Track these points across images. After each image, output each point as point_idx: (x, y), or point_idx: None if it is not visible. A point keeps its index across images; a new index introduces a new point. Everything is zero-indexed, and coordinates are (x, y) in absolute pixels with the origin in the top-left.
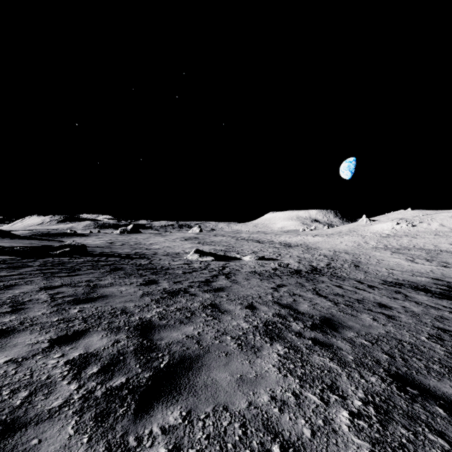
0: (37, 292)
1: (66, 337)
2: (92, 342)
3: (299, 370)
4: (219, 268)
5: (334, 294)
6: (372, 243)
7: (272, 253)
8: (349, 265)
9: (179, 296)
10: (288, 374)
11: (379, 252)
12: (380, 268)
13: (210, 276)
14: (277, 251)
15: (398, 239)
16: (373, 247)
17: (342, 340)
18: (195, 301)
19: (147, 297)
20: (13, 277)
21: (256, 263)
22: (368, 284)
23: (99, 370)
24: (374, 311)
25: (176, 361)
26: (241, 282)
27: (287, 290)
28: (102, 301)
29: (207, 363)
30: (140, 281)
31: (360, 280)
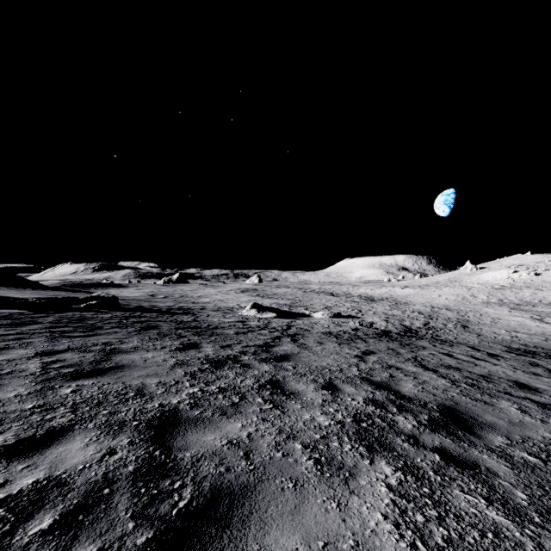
0: (28, 360)
1: (29, 441)
2: (68, 454)
3: (436, 530)
4: (283, 328)
5: (445, 366)
6: (482, 296)
7: (351, 309)
8: (454, 325)
9: (226, 368)
10: (418, 542)
11: (493, 308)
12: (498, 330)
13: (270, 338)
14: (357, 306)
15: (517, 292)
16: (483, 302)
17: (489, 454)
18: (247, 375)
19: (179, 369)
20: (7, 337)
21: (331, 322)
22: (487, 351)
23: (53, 524)
24: (516, 396)
25: (204, 500)
26: (313, 347)
27: (377, 360)
28: (112, 375)
29: (261, 507)
30: (175, 344)
31: (474, 346)
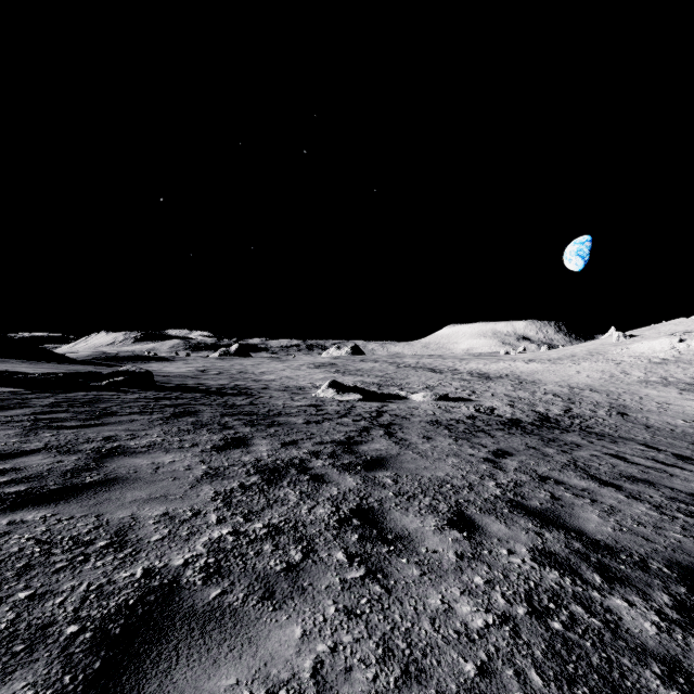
0: None
1: None
2: None
3: None
4: (372, 414)
5: (627, 477)
6: (637, 373)
7: (461, 390)
8: (607, 411)
9: (285, 484)
10: None
11: (655, 389)
12: (671, 419)
13: (355, 430)
14: (468, 385)
15: (686, 367)
16: (640, 381)
17: None
18: (320, 498)
19: (207, 485)
20: None
21: (435, 406)
22: (671, 451)
23: None
24: None
25: None
26: (418, 444)
27: (519, 466)
28: (87, 499)
29: None
30: (214, 440)
31: (648, 443)
